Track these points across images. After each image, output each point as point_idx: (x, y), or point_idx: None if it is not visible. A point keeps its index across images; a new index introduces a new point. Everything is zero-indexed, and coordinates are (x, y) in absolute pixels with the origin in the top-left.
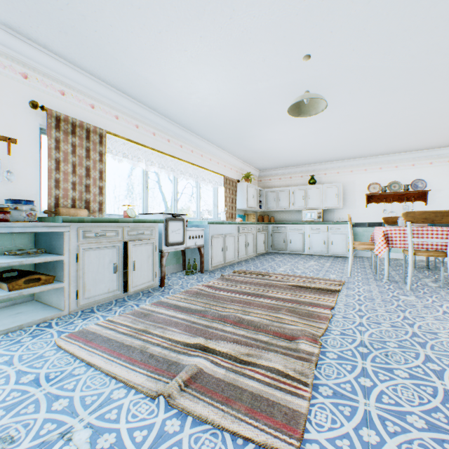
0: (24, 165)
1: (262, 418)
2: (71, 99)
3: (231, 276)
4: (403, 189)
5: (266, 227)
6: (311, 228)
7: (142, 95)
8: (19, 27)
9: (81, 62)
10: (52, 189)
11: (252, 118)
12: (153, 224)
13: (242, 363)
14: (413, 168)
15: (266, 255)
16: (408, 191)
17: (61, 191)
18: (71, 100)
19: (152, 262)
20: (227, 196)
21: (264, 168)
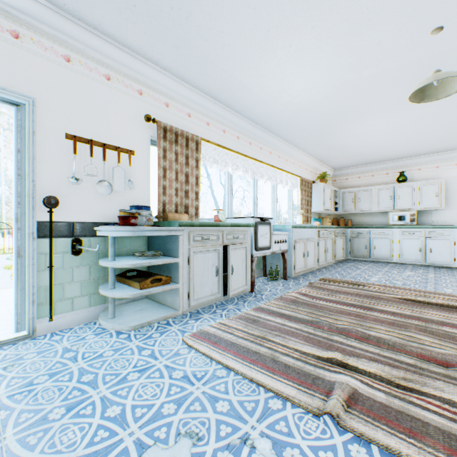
0: (139, 175)
1: None
2: (173, 110)
3: (321, 284)
4: None
5: (343, 231)
6: (401, 232)
7: (232, 99)
8: (140, 48)
9: (184, 73)
10: (161, 196)
11: (344, 111)
12: (246, 228)
13: (400, 388)
14: None
15: (345, 262)
16: None
17: (167, 197)
18: (173, 111)
19: (245, 266)
20: (303, 198)
21: (339, 166)
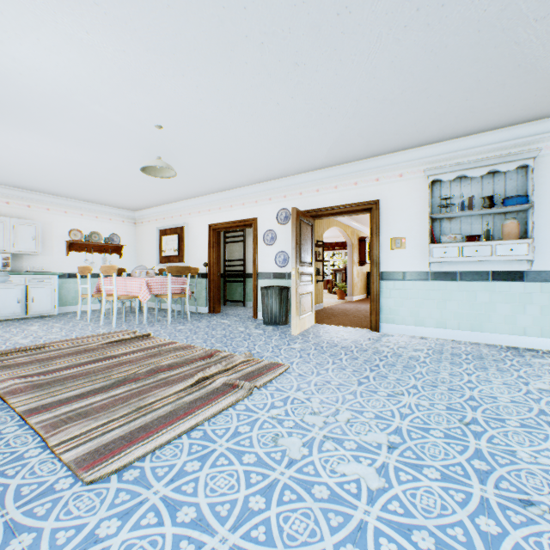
0: None
1: (274, 368)
2: None
3: (3, 362)
4: (106, 241)
5: None
6: None
7: None
8: None
9: None
10: None
11: (18, 110)
12: None
13: (231, 369)
14: (112, 223)
15: None
16: (111, 244)
17: None
18: None
19: None
20: None
21: None
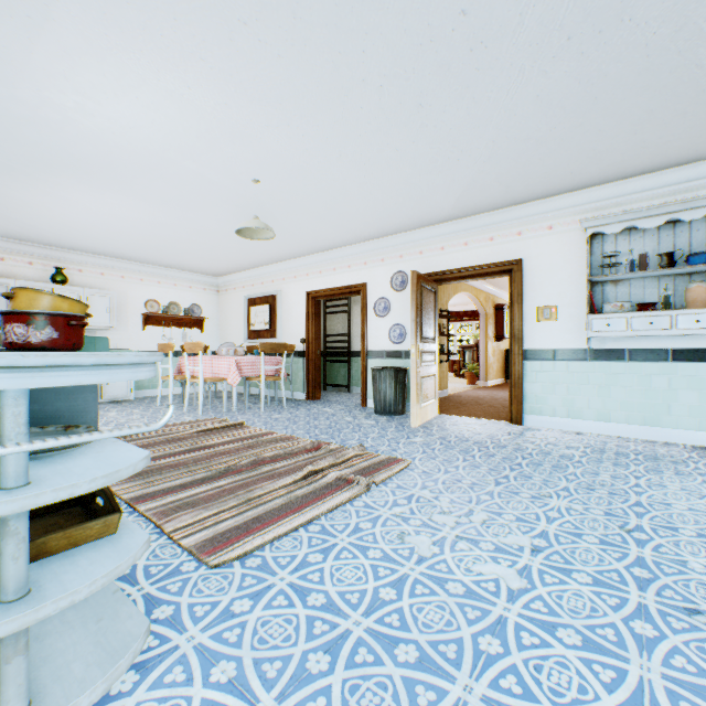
0: None
1: (393, 464)
2: None
3: None
4: (186, 313)
5: None
6: None
7: None
8: None
9: None
10: None
11: (105, 170)
12: None
13: (342, 464)
14: (192, 291)
15: None
16: (192, 317)
17: None
18: None
19: None
20: None
21: None
